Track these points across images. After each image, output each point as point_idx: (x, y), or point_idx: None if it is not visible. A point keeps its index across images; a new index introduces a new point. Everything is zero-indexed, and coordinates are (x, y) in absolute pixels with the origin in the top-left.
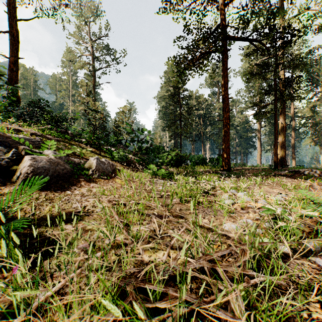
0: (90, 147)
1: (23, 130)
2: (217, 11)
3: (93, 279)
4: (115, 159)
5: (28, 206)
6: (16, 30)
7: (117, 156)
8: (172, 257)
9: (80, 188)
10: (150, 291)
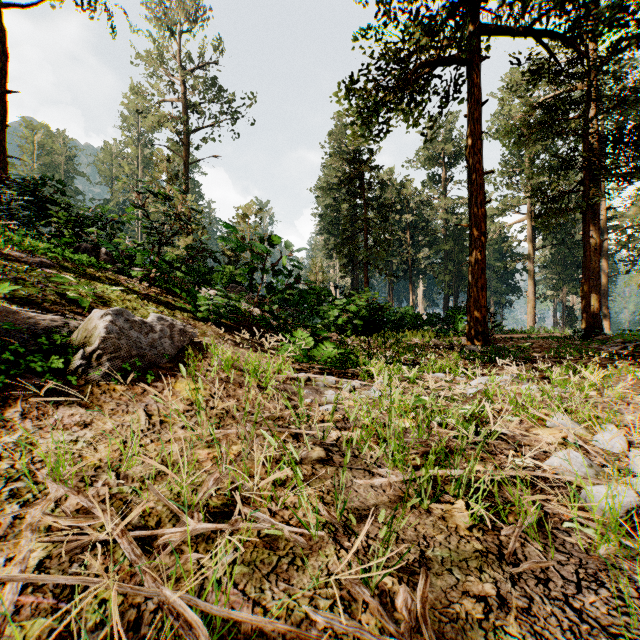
0: (149, 287)
1: None
2: None
3: None
4: (201, 315)
5: None
6: (2, 30)
7: (208, 308)
8: None
9: None
10: None
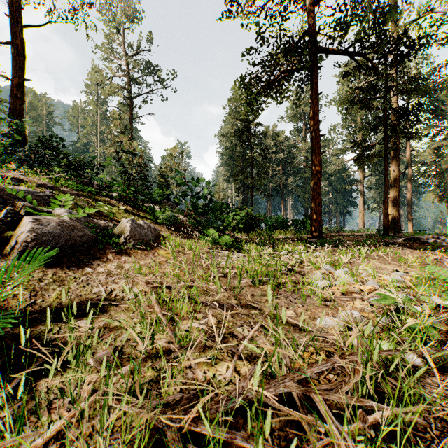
0: (124, 205)
1: (27, 179)
2: (303, 13)
3: (114, 414)
4: (160, 221)
5: (25, 291)
6: (21, 41)
7: (162, 217)
8: (241, 373)
9: (106, 264)
10: (205, 434)
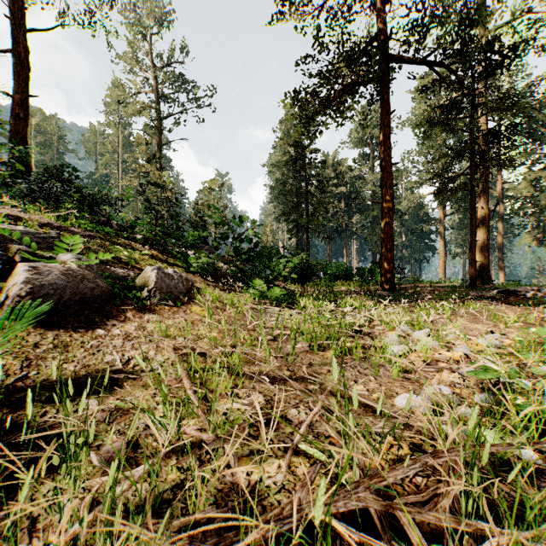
0: (150, 249)
1: (28, 217)
2: (371, 13)
3: (120, 540)
4: (193, 269)
5: (16, 361)
6: (24, 48)
7: (197, 265)
8: (297, 475)
9: (123, 324)
10: None
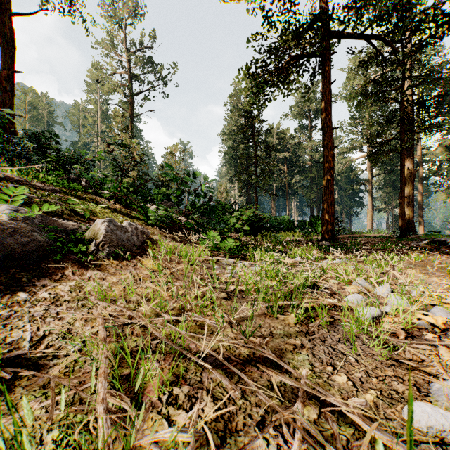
0: (114, 204)
1: None
2: None
3: None
4: (151, 222)
5: None
6: (11, 30)
7: (155, 218)
8: None
9: (56, 284)
10: None
